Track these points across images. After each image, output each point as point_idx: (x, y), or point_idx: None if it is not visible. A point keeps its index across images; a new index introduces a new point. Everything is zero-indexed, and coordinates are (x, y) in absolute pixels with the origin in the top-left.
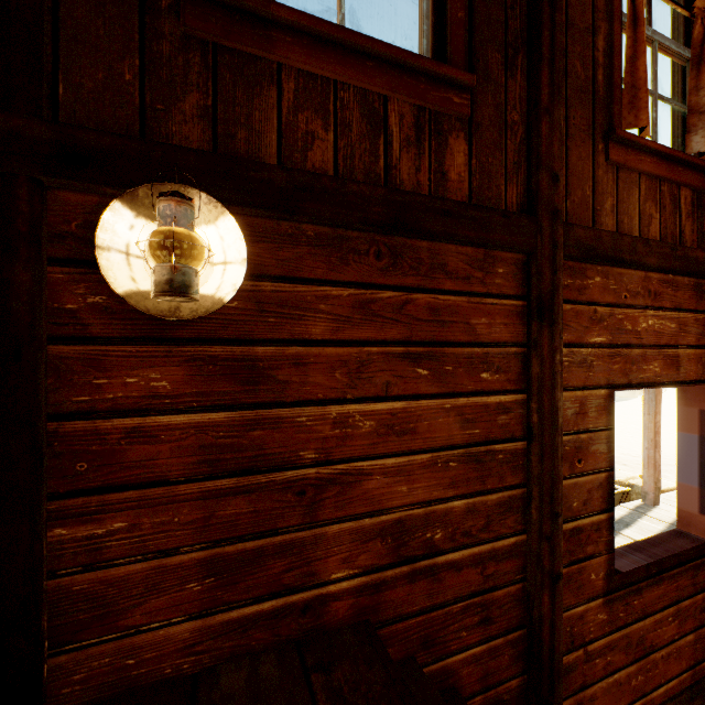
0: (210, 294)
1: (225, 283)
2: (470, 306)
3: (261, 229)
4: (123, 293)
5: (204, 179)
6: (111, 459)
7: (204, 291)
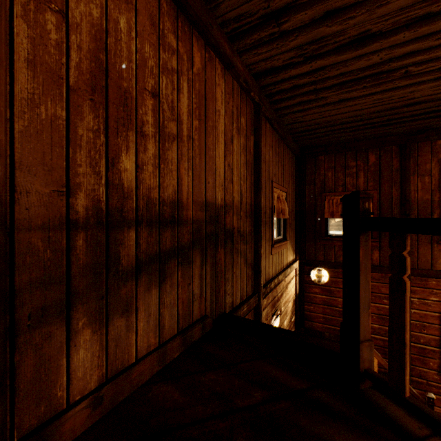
0: (323, 280)
1: (325, 279)
2: (379, 285)
3: (331, 270)
4: (313, 280)
5: (322, 265)
6: (311, 299)
7: (323, 279)
